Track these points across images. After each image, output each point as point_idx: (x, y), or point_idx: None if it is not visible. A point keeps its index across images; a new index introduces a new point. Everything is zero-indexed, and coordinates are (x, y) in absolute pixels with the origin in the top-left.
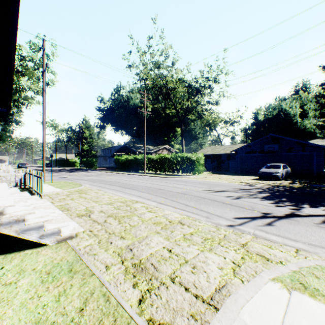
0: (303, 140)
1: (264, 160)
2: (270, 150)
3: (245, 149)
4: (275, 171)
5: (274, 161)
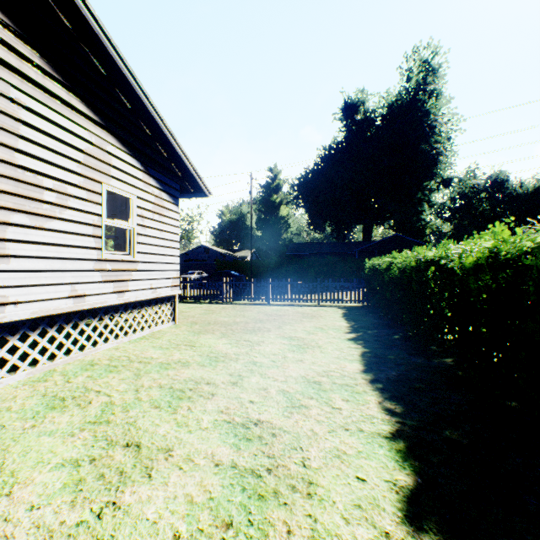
0: (239, 250)
1: (199, 267)
2: (203, 259)
3: (184, 257)
4: (189, 276)
5: (206, 268)
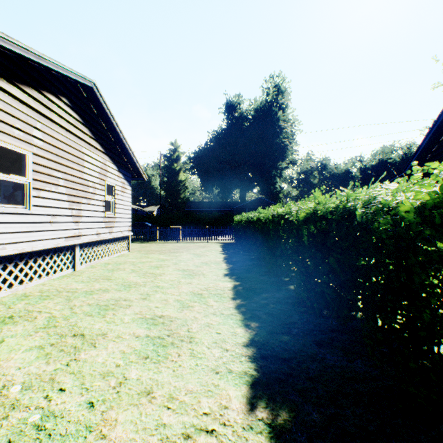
0: (147, 206)
1: None
2: None
3: None
4: None
5: None
